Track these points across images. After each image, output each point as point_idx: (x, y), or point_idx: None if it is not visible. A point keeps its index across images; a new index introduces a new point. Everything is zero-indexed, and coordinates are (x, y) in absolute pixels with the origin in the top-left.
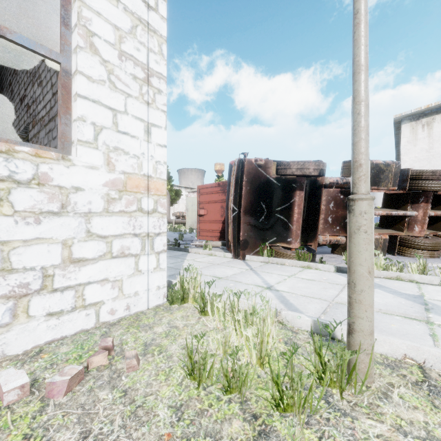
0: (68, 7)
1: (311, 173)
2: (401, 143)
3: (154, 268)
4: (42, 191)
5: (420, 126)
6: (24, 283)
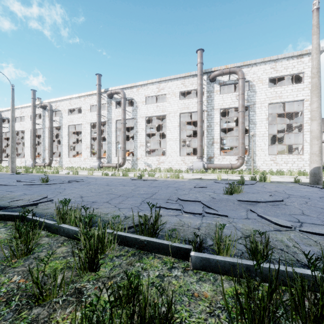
0: (303, 138)
1: None
2: None
3: None
4: (300, 159)
5: None
6: (299, 167)
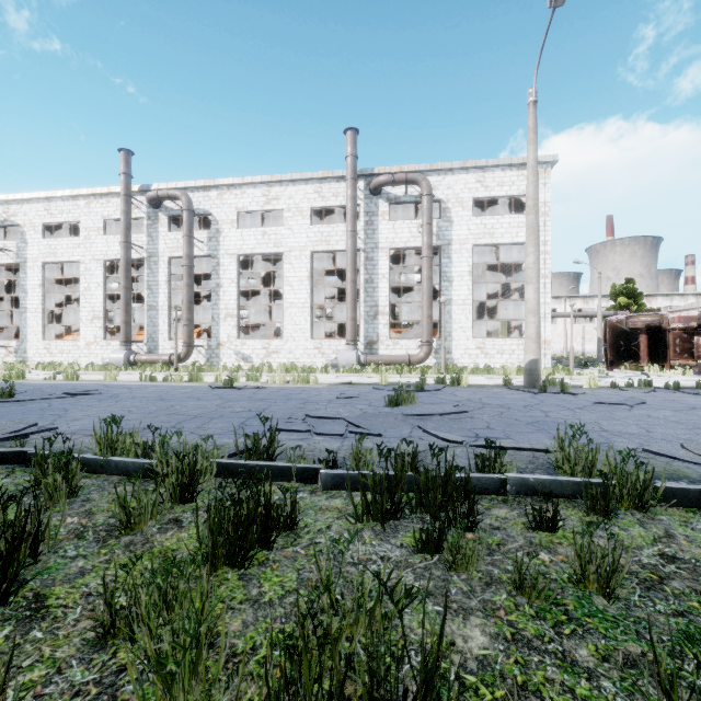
0: None
1: (639, 327)
2: None
3: (546, 363)
4: (523, 346)
5: None
6: (520, 361)
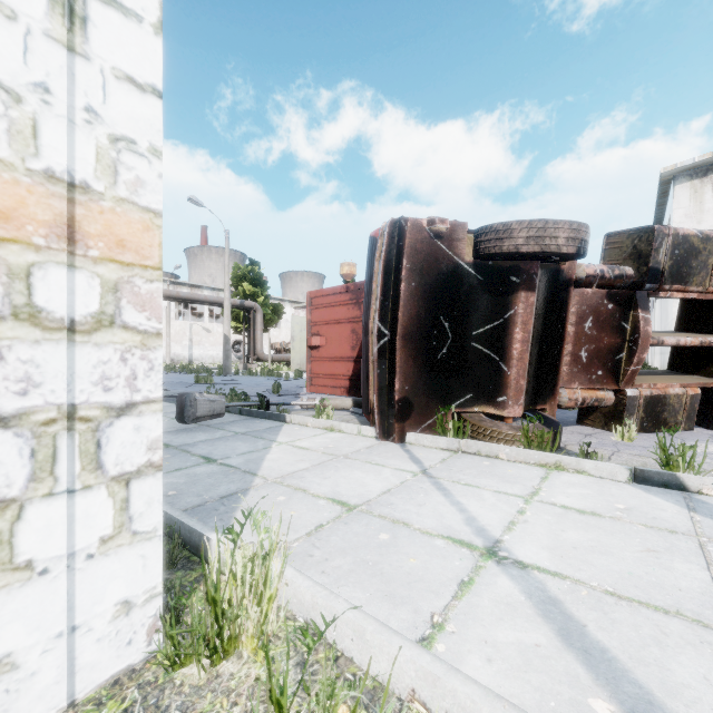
0: None
1: (561, 247)
2: (673, 219)
3: (105, 538)
4: None
5: (709, 187)
6: None
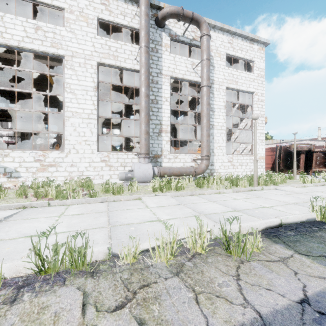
0: (253, 136)
1: (305, 150)
2: None
3: (263, 171)
4: (252, 160)
5: None
6: (251, 170)
